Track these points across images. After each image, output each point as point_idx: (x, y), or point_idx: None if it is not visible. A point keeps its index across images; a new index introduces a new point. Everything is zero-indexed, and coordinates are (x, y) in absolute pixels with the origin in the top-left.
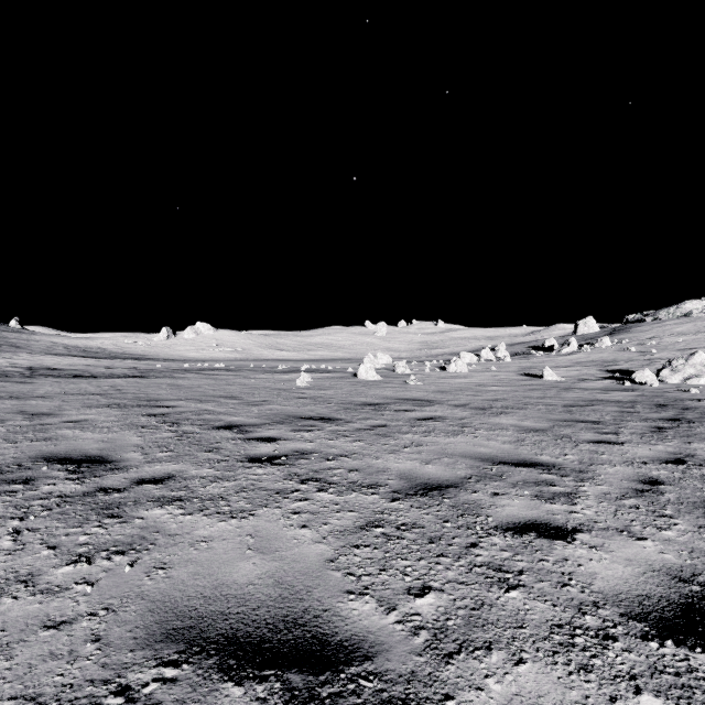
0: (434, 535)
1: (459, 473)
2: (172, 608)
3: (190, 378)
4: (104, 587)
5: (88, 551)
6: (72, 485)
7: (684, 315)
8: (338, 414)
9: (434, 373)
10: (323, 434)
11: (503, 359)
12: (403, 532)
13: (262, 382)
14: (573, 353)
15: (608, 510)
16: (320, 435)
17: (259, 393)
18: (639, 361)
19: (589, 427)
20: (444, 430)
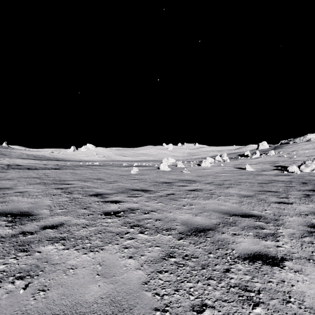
0: (204, 263)
1: (213, 221)
2: None
3: (81, 169)
4: (3, 307)
5: (2, 276)
6: (7, 230)
7: (307, 140)
8: (150, 188)
9: (195, 167)
10: (143, 199)
11: (226, 160)
12: (186, 261)
13: (115, 171)
14: (257, 157)
15: (297, 245)
16: (141, 199)
17: (113, 177)
18: (289, 161)
19: (273, 195)
20: (202, 196)
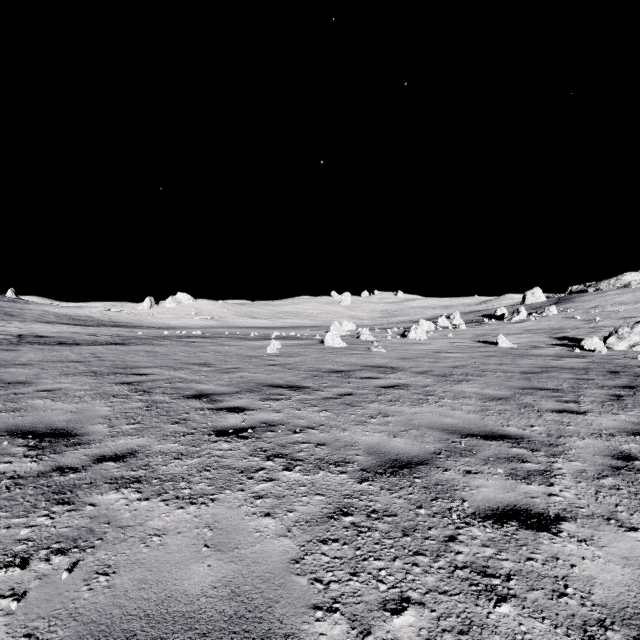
0: (408, 526)
1: (428, 447)
2: (106, 634)
3: (167, 345)
4: (32, 602)
5: (26, 549)
6: (28, 463)
7: (623, 286)
8: (306, 382)
9: (396, 340)
10: (291, 403)
11: (459, 327)
12: (374, 522)
13: (235, 349)
14: (523, 321)
15: (588, 492)
16: (287, 405)
17: (231, 360)
18: (585, 329)
19: (550, 396)
20: (409, 398)
